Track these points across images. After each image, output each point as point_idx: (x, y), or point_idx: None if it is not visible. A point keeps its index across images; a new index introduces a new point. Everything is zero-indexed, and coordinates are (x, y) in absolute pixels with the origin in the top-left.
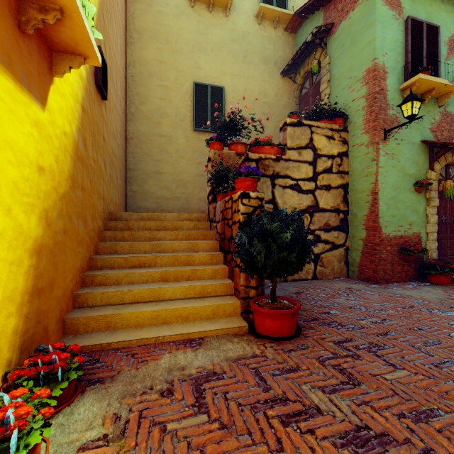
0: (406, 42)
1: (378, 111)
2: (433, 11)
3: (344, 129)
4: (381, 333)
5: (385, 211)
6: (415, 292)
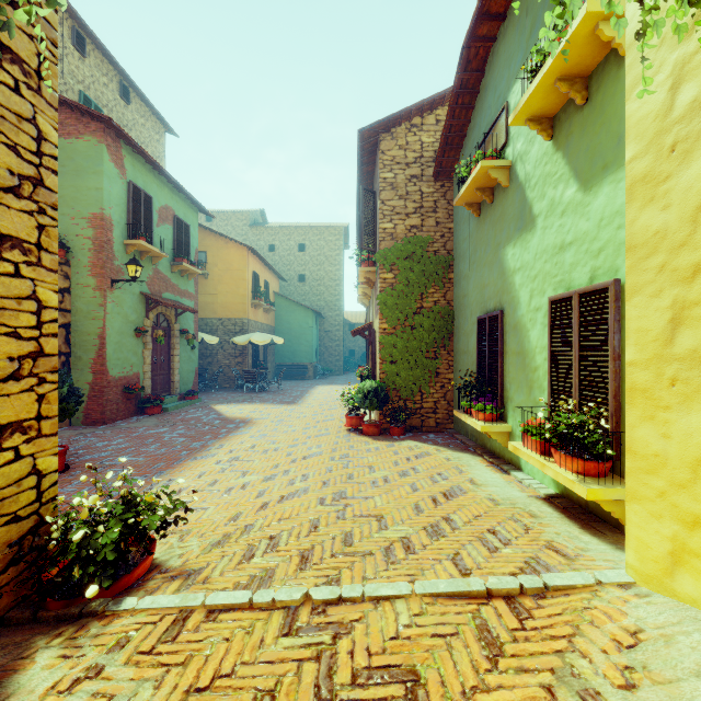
0: (129, 203)
1: (106, 260)
2: (149, 182)
3: (67, 263)
4: (127, 450)
5: (112, 354)
6: (138, 424)
